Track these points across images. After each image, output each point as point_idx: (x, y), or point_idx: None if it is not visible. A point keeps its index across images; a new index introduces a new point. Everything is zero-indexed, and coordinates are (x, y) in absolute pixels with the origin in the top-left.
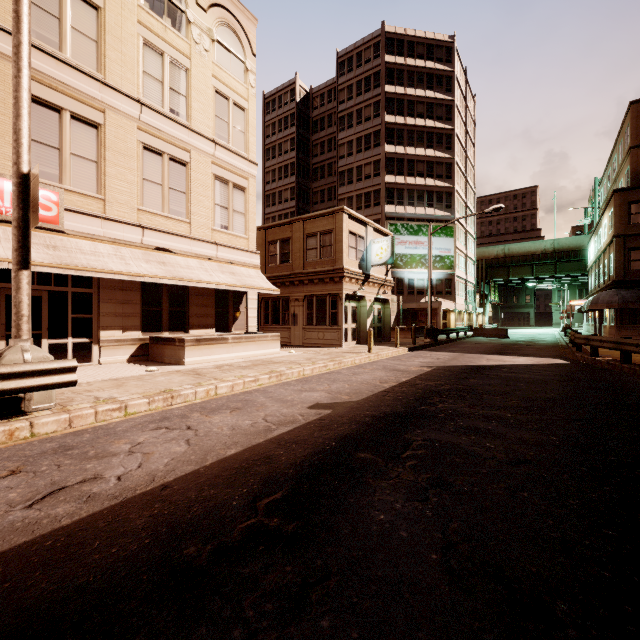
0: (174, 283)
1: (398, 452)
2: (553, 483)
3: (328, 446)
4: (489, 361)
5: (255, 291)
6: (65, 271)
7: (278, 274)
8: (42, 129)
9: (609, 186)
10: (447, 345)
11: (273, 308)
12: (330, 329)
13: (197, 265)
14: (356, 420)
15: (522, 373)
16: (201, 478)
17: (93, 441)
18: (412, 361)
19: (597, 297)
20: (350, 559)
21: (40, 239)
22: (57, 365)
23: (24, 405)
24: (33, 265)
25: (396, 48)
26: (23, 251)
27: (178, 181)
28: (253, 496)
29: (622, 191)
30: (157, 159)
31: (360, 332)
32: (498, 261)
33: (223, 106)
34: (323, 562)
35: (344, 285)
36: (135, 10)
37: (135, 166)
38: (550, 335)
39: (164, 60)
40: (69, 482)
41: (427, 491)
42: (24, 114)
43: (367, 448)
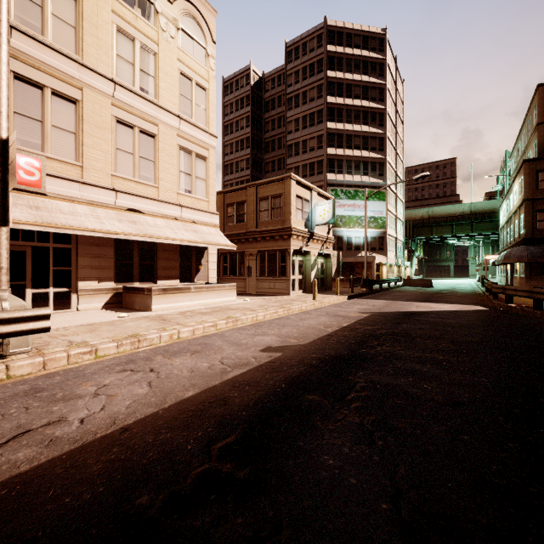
0: (143, 240)
1: (343, 394)
2: (490, 425)
3: (278, 388)
4: (418, 308)
5: (215, 247)
6: (46, 229)
7: (235, 232)
8: (26, 104)
9: (519, 157)
10: (381, 293)
11: (231, 262)
12: (280, 280)
13: (164, 224)
14: (304, 362)
15: (448, 318)
16: (159, 421)
17: (62, 383)
18: (351, 308)
19: (509, 252)
20: (301, 509)
21: (24, 200)
22: (32, 313)
23: (2, 349)
24: (17, 223)
25: (336, 39)
26: (2, 209)
27: (147, 151)
28: (207, 440)
29: (531, 161)
30: (129, 131)
31: (306, 282)
32: (423, 222)
33: (187, 86)
34: (274, 513)
35: (292, 242)
36: (109, 1)
37: (109, 137)
38: (468, 285)
39: (135, 45)
40: (34, 425)
41: (372, 434)
42: (3, 85)
43: (314, 390)
